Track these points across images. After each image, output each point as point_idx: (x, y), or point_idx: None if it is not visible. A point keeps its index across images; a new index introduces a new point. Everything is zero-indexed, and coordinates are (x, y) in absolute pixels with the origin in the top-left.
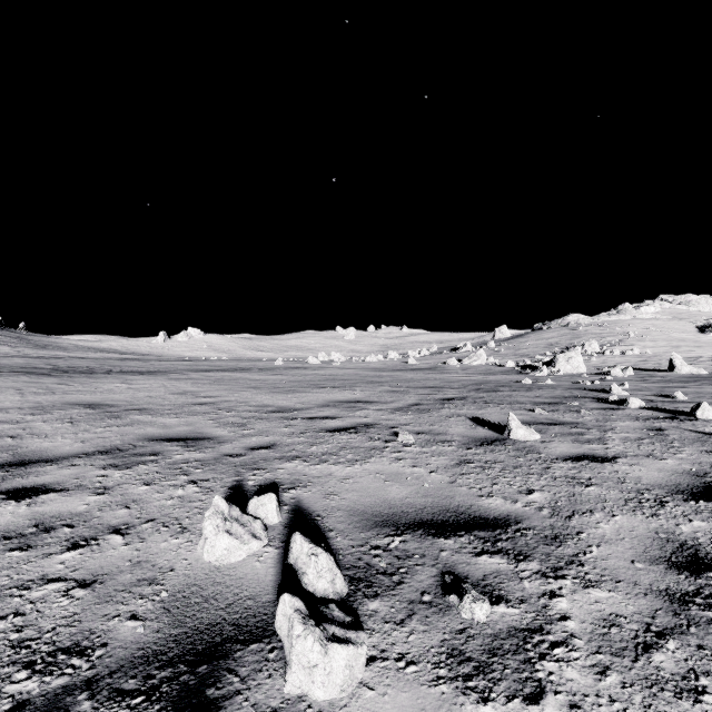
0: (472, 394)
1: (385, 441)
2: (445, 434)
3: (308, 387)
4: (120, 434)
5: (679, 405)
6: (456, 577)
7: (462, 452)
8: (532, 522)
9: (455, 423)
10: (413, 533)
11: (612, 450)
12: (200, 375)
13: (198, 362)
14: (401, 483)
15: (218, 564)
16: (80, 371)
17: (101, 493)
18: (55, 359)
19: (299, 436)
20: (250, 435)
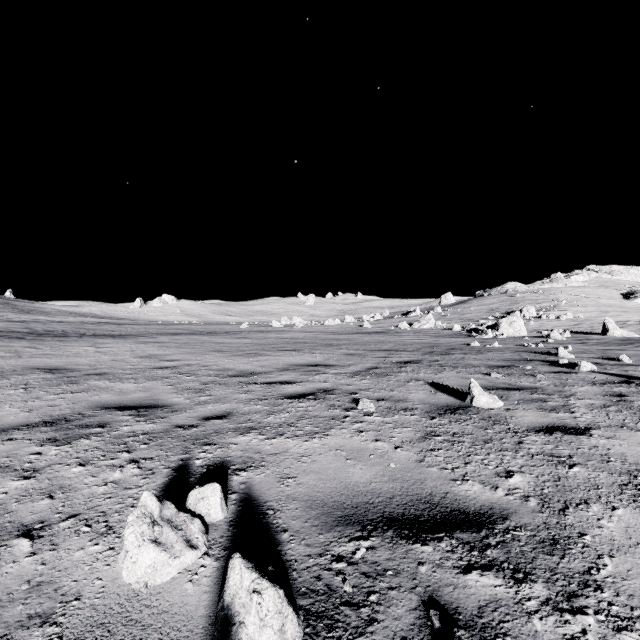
0: (426, 357)
1: (345, 409)
2: (406, 401)
3: (270, 350)
4: (72, 401)
5: (627, 368)
6: (443, 611)
7: (426, 422)
8: (521, 518)
9: (414, 388)
10: (382, 535)
11: (581, 419)
12: (168, 338)
13: (169, 325)
14: (364, 462)
15: (138, 588)
16: (54, 334)
17: (27, 477)
18: (34, 323)
19: (257, 404)
20: (207, 402)
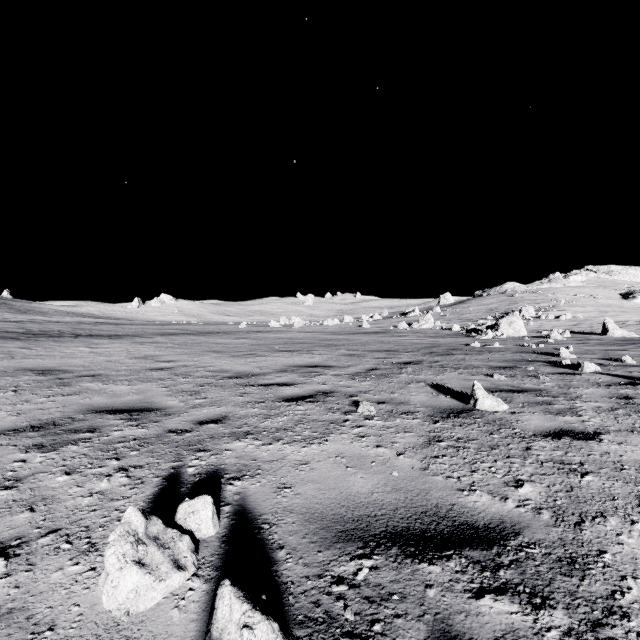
0: (426, 358)
1: (345, 412)
2: (407, 403)
3: (268, 351)
4: (63, 404)
5: (631, 369)
6: None
7: (429, 426)
8: (534, 533)
9: (416, 390)
10: (386, 553)
11: (590, 423)
12: (165, 339)
13: (167, 325)
14: (365, 470)
15: (119, 616)
16: (50, 334)
17: (8, 487)
18: (30, 323)
19: (254, 407)
20: (202, 405)
